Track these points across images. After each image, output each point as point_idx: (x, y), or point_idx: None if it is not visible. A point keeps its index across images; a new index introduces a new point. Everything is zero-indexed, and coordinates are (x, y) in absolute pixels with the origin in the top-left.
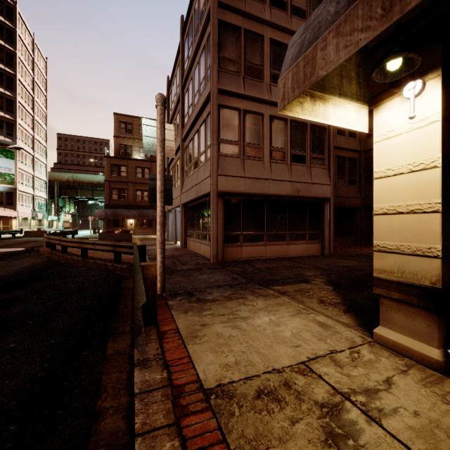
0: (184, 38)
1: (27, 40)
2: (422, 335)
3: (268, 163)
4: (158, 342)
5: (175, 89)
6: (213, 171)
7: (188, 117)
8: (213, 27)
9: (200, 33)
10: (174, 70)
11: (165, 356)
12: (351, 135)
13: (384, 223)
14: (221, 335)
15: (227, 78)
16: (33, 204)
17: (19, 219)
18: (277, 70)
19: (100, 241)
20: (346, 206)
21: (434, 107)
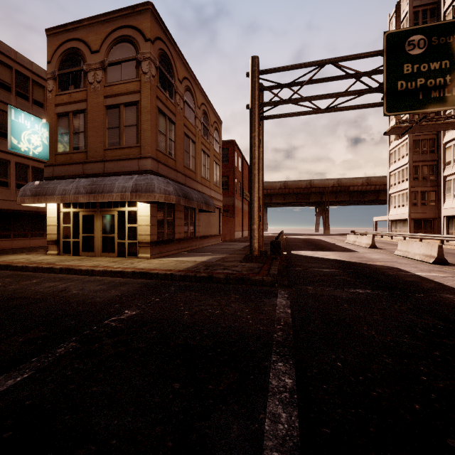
0: None
1: None
2: (55, 250)
3: (15, 191)
4: None
5: None
6: None
7: None
8: None
9: None
10: None
11: None
12: None
13: (49, 228)
14: None
15: None
16: None
17: None
18: None
19: None
20: None
21: (56, 206)
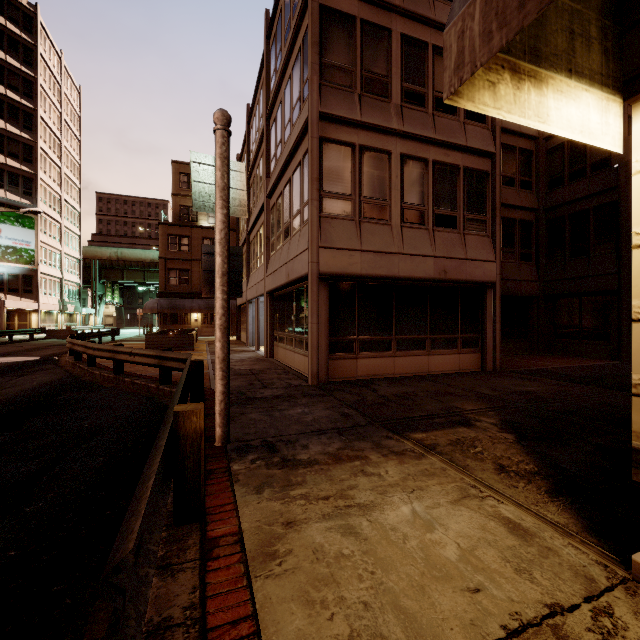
0: (270, 43)
1: (52, 61)
2: None
3: (399, 228)
4: (198, 570)
5: (257, 122)
6: (312, 242)
7: (275, 162)
8: (312, 17)
9: (293, 30)
10: (256, 94)
11: (206, 612)
12: (525, 185)
13: None
14: (322, 553)
15: (334, 96)
16: (61, 292)
17: (41, 312)
18: (412, 83)
19: (140, 350)
20: (517, 294)
21: None
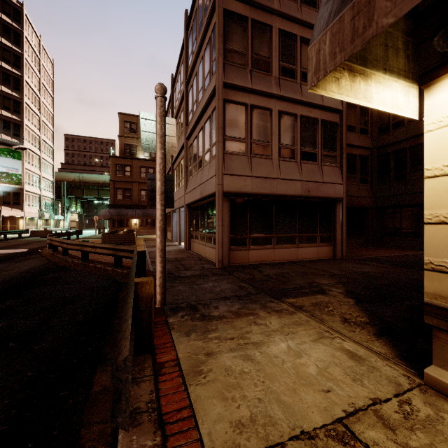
0: (188, 33)
1: (33, 42)
2: None
3: (277, 161)
4: (153, 381)
5: (179, 87)
6: (218, 170)
7: (192, 115)
8: (218, 17)
9: (205, 25)
10: (178, 67)
11: (160, 404)
12: (363, 131)
13: (441, 235)
14: (231, 371)
15: (233, 71)
16: (40, 204)
17: (26, 218)
18: (286, 63)
19: (101, 244)
20: (358, 206)
21: None
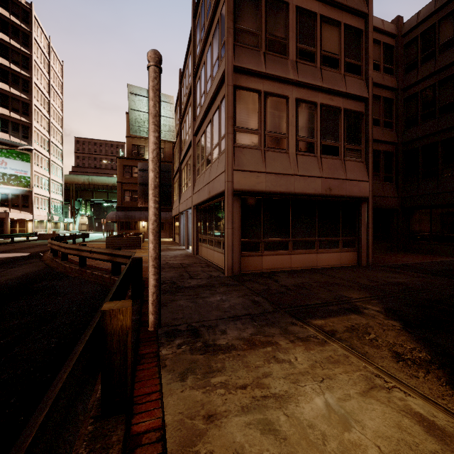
0: (196, 21)
1: (42, 43)
2: None
3: (294, 156)
4: None
5: (187, 81)
6: (228, 166)
7: (200, 108)
8: None
9: (213, 5)
10: (186, 61)
11: None
12: (387, 125)
13: None
14: None
15: (245, 53)
16: (49, 207)
17: (35, 221)
18: (304, 44)
19: (98, 249)
20: (382, 207)
21: None
